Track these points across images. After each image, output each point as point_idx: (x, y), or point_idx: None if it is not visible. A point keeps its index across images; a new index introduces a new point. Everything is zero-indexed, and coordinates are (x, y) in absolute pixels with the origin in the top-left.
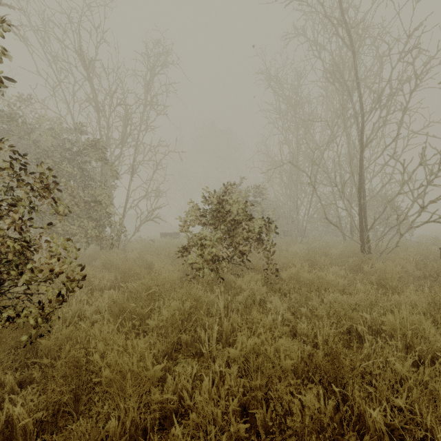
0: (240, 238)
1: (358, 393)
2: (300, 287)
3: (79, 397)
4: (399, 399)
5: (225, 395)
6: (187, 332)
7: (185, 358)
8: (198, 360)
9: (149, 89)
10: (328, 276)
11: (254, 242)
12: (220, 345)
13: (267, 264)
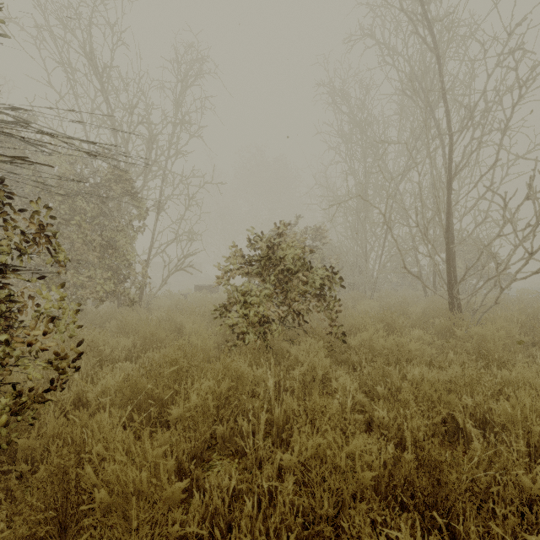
0: (295, 293)
1: (474, 528)
2: (373, 358)
3: (67, 525)
4: (534, 536)
5: (277, 527)
6: (225, 422)
7: (221, 459)
8: (239, 461)
9: (179, 105)
10: (411, 344)
11: (313, 299)
12: (270, 442)
13: (330, 326)
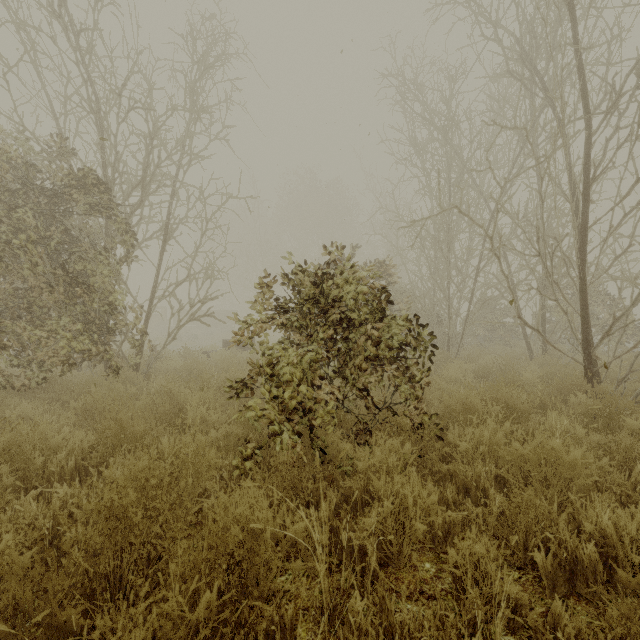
0: (362, 359)
1: None
2: (498, 471)
3: None
4: None
5: None
6: None
7: None
8: None
9: (195, 92)
10: (574, 453)
11: (389, 366)
12: None
13: (415, 409)
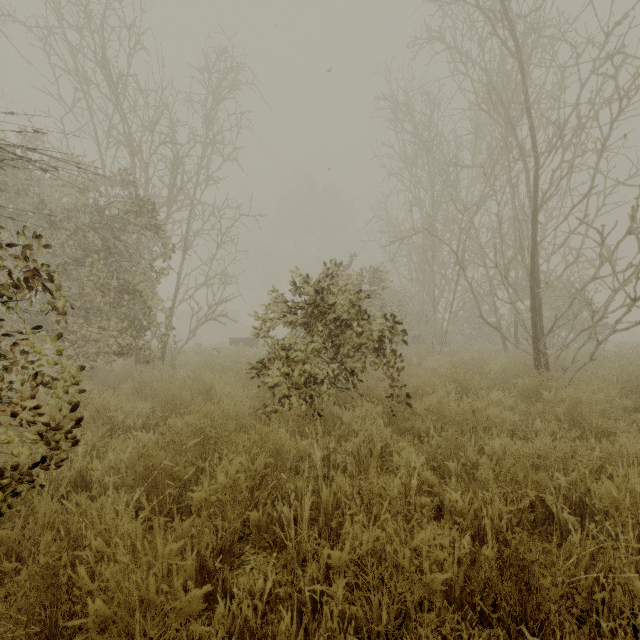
0: (348, 347)
1: None
2: (443, 426)
3: None
4: None
5: None
6: (260, 507)
7: (255, 553)
8: (278, 556)
9: (211, 122)
10: (489, 409)
11: (371, 354)
12: (316, 532)
13: (391, 387)
